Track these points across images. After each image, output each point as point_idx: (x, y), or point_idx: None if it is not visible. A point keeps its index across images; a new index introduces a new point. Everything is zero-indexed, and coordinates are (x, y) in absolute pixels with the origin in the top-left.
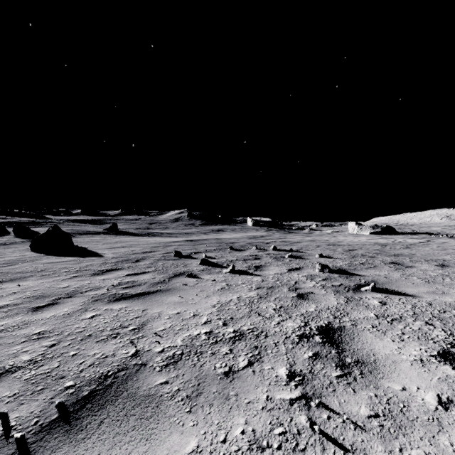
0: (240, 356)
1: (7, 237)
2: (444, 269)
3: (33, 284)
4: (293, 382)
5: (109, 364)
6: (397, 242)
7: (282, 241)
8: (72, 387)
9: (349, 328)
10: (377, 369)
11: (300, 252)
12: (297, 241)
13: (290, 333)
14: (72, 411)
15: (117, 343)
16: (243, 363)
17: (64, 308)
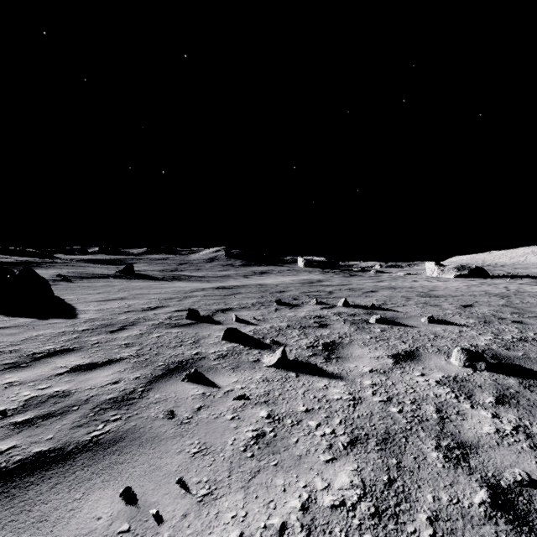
0: None
1: None
2: None
3: None
4: None
5: None
6: (516, 291)
7: (350, 289)
8: None
9: None
10: None
11: (387, 309)
12: (371, 289)
13: None
14: None
15: None
16: None
17: None
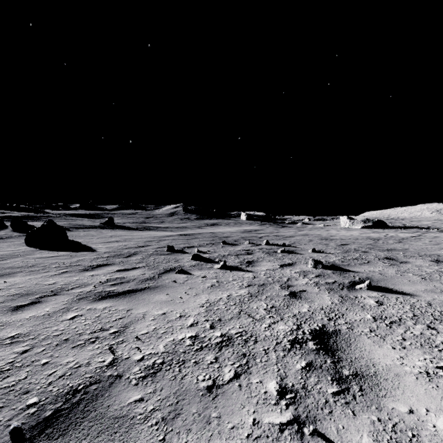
0: (226, 366)
1: (4, 231)
2: (440, 265)
3: (20, 280)
4: (284, 401)
5: (81, 375)
6: (389, 237)
7: (275, 235)
8: (35, 405)
9: (345, 332)
10: (379, 384)
11: (293, 246)
12: (290, 235)
13: (281, 338)
14: (28, 439)
15: (94, 349)
16: (229, 375)
17: (46, 308)
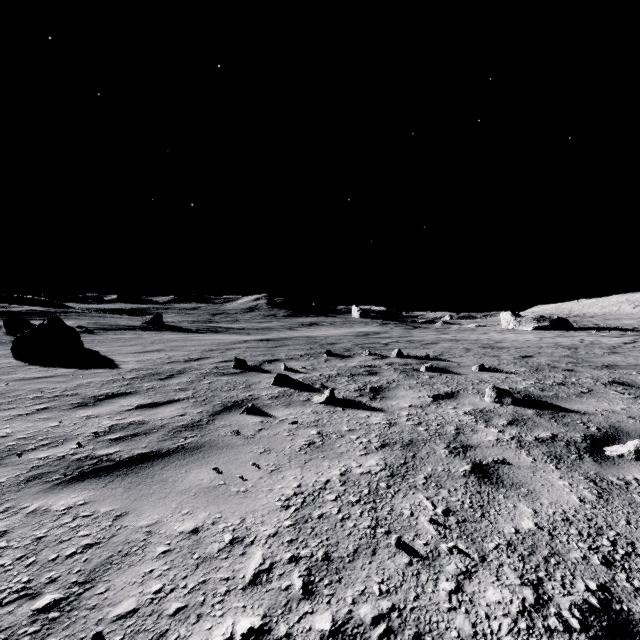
0: None
1: None
2: None
3: None
4: None
5: None
6: (588, 343)
7: (408, 341)
8: None
9: None
10: None
11: (442, 360)
12: (431, 341)
13: None
14: None
15: None
16: None
17: None
